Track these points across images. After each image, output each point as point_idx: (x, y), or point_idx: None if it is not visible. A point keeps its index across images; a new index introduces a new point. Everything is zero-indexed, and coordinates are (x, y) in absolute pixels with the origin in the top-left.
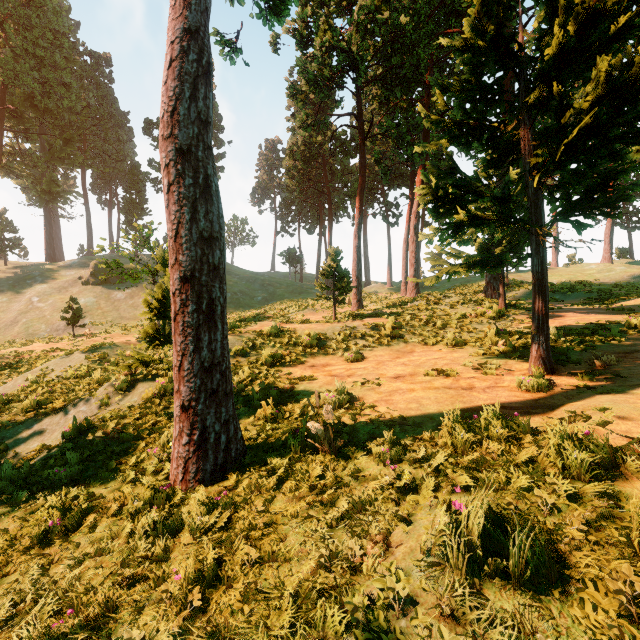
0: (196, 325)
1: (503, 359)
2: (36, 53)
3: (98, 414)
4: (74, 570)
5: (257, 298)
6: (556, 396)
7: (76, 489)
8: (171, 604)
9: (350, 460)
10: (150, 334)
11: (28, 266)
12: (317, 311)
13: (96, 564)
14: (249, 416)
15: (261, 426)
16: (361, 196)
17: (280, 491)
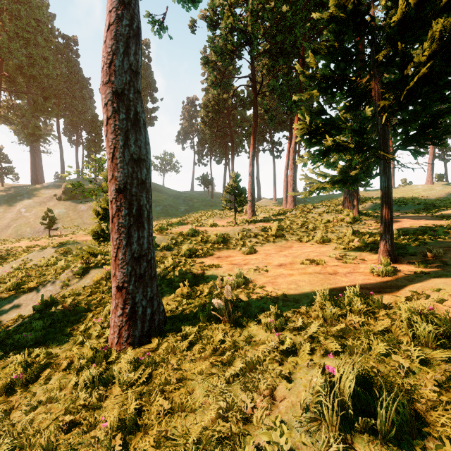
0: (128, 225)
1: (358, 252)
2: (24, 36)
3: (61, 292)
4: (29, 415)
5: (181, 209)
6: (400, 279)
7: (38, 349)
8: (98, 447)
9: (244, 328)
10: (97, 233)
11: (18, 187)
12: (223, 218)
13: (46, 410)
14: (170, 294)
15: (179, 301)
16: (254, 136)
17: (190, 352)
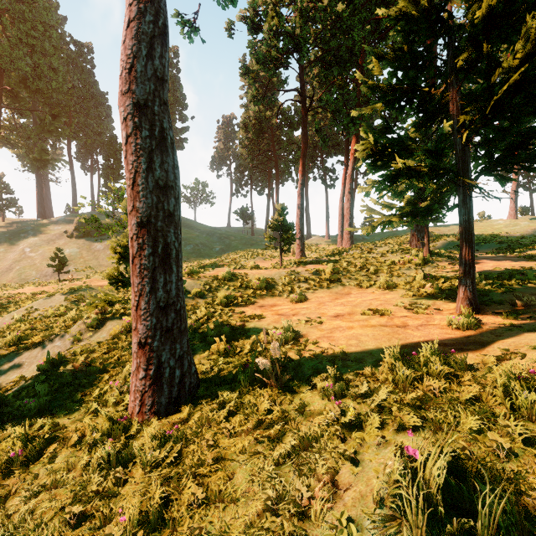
0: (152, 267)
1: (431, 300)
2: (29, 42)
3: (71, 349)
4: (29, 503)
5: (215, 249)
6: (485, 333)
7: (42, 419)
8: None
9: (296, 394)
10: (115, 277)
11: (22, 222)
12: (266, 259)
13: (50, 497)
14: (204, 351)
15: (214, 360)
16: (304, 160)
17: (229, 424)
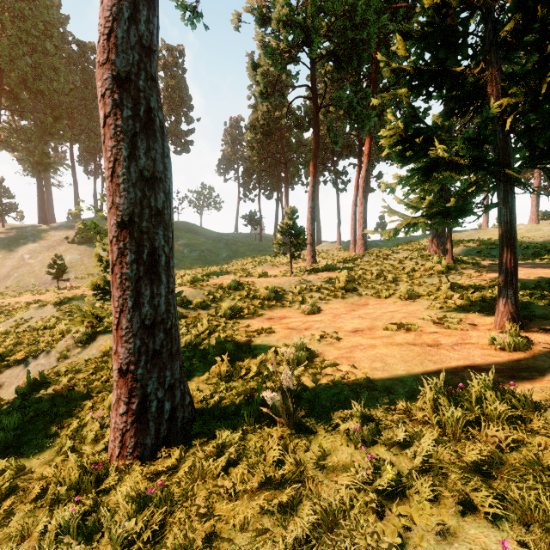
0: (135, 277)
1: (462, 313)
2: (29, 41)
3: (56, 367)
4: None
5: (222, 255)
6: (539, 356)
7: (6, 460)
8: None
9: (313, 437)
10: (101, 287)
11: (23, 228)
12: (275, 266)
13: None
14: (203, 373)
15: (215, 385)
16: (315, 161)
17: (229, 479)
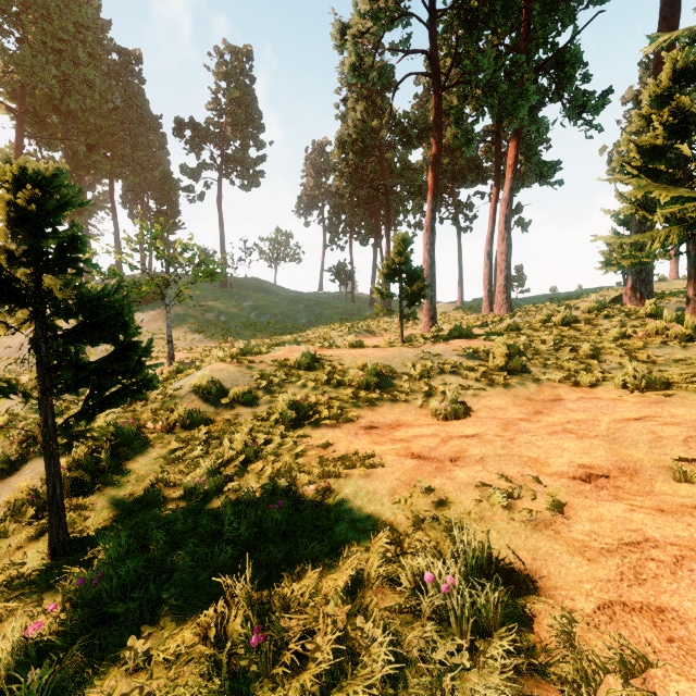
0: None
1: None
2: (55, 46)
3: None
4: None
5: (301, 321)
6: None
7: None
8: None
9: None
10: None
11: None
12: (373, 333)
13: None
14: (185, 616)
15: (199, 694)
16: (435, 171)
17: None
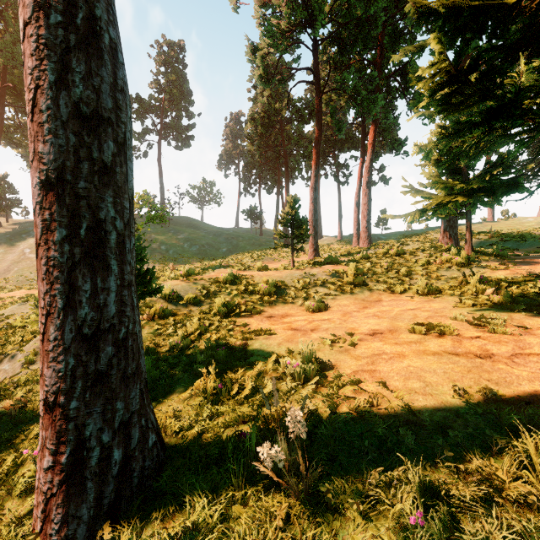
0: (68, 263)
1: (503, 312)
2: None
3: (19, 374)
4: None
5: (222, 250)
6: None
7: None
8: None
9: (339, 523)
10: None
11: (26, 223)
12: (275, 260)
13: None
14: (186, 388)
15: (198, 406)
16: (317, 149)
17: None
